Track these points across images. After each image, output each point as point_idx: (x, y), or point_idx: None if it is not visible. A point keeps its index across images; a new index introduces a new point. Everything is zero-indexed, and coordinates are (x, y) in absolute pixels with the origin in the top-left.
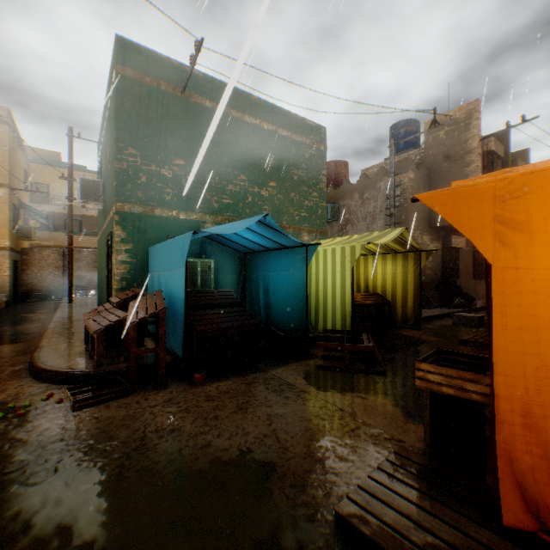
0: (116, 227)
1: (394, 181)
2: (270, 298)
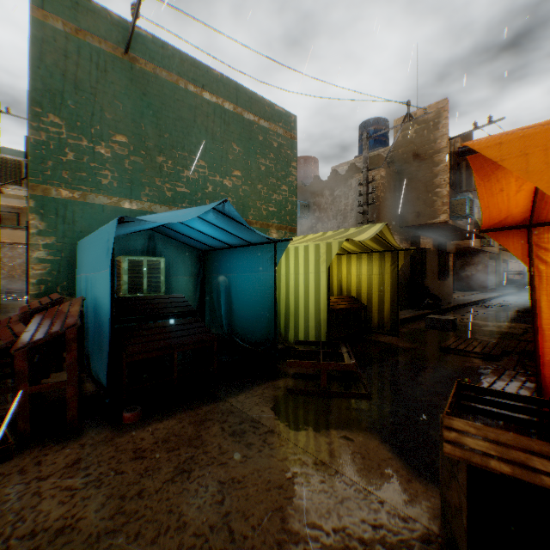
0: (31, 215)
1: (367, 177)
2: (232, 304)
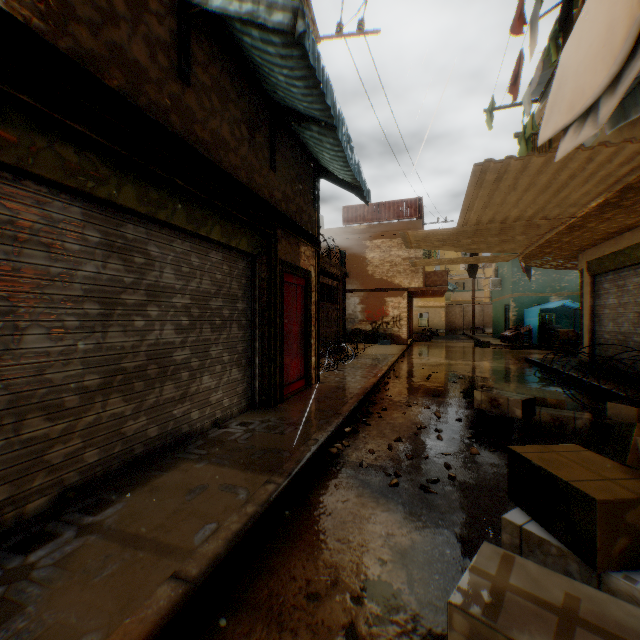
0: (511, 303)
1: None
2: None
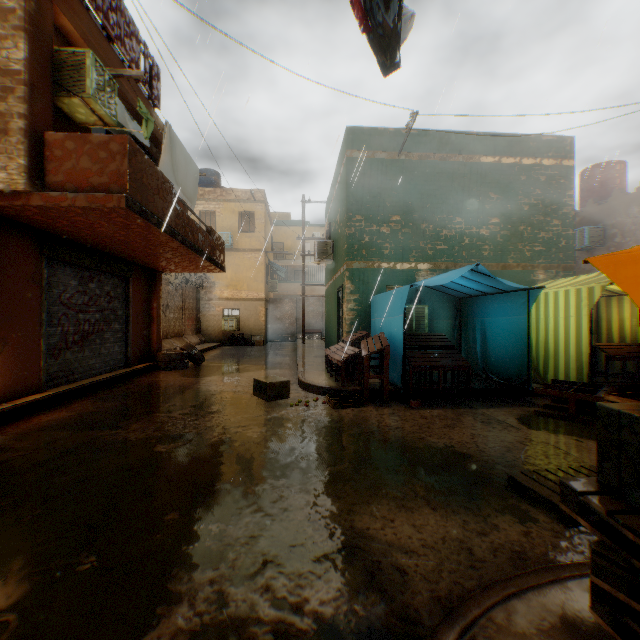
0: (346, 281)
1: None
2: (487, 344)
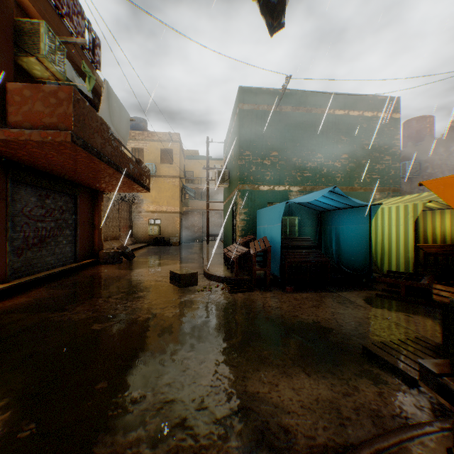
0: (239, 199)
1: None
2: (340, 245)
